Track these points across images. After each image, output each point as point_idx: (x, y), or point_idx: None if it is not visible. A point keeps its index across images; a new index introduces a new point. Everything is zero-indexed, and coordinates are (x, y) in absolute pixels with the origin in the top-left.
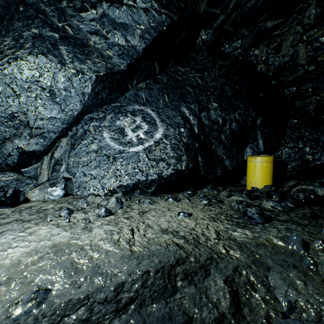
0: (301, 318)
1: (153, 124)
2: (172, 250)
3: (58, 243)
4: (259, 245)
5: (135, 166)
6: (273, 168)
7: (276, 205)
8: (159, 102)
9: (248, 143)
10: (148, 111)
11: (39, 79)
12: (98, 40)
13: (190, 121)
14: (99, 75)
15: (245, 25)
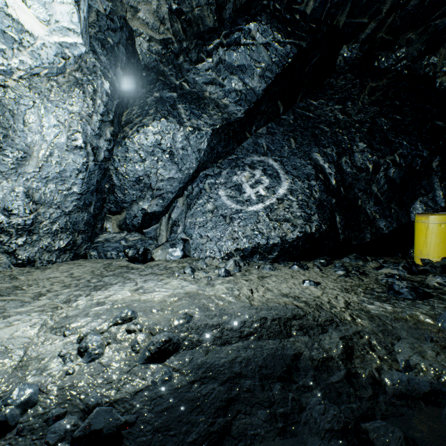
0: (417, 376)
1: (275, 177)
2: (290, 308)
3: (189, 291)
4: (398, 320)
5: (254, 227)
6: None
7: None
8: (283, 149)
9: (418, 195)
10: (270, 161)
11: (160, 142)
12: (214, 89)
13: (324, 171)
14: (215, 128)
15: (410, 28)
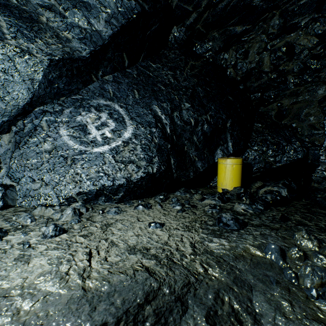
0: None
1: (121, 121)
2: (140, 280)
3: None
4: (238, 257)
5: (99, 169)
6: (241, 170)
7: (248, 208)
8: (128, 97)
9: (219, 145)
10: (116, 107)
11: None
12: (53, 17)
13: (162, 121)
14: (53, 59)
15: (216, 27)
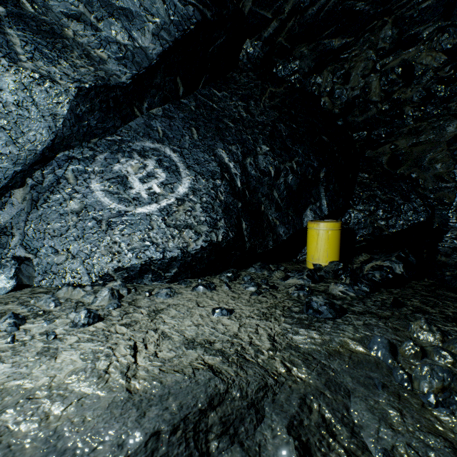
0: None
1: (174, 171)
2: (202, 380)
3: None
4: (332, 354)
5: (145, 236)
6: (340, 238)
7: (348, 289)
8: (183, 138)
9: (309, 204)
10: (167, 151)
11: None
12: (81, 29)
13: (230, 170)
14: (83, 86)
15: (305, 40)
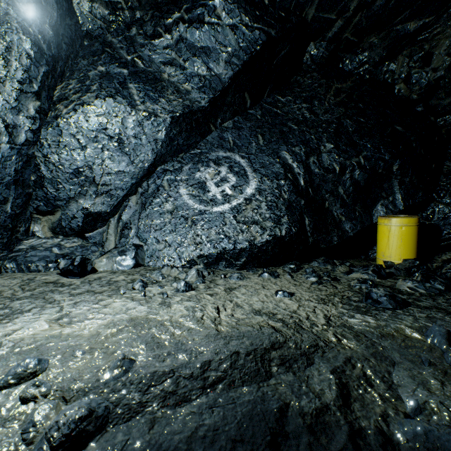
0: (430, 421)
1: (242, 175)
2: (266, 332)
3: (136, 317)
4: (385, 336)
5: (219, 230)
6: (417, 234)
7: (417, 286)
8: (250, 145)
9: (380, 198)
10: (236, 158)
11: (106, 127)
12: (173, 71)
13: (293, 170)
14: (175, 116)
15: (374, 31)
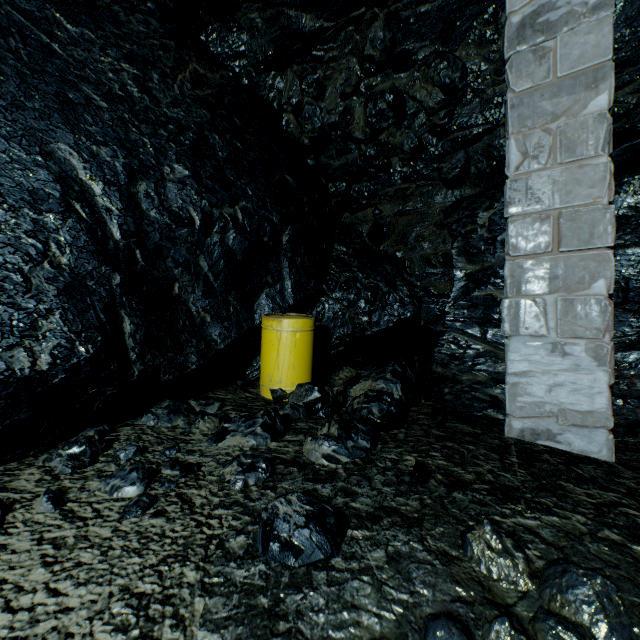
0: None
1: None
2: None
3: None
4: None
5: None
6: (313, 343)
7: (338, 450)
8: None
9: (265, 285)
10: None
11: None
12: None
13: (92, 198)
14: None
15: None
